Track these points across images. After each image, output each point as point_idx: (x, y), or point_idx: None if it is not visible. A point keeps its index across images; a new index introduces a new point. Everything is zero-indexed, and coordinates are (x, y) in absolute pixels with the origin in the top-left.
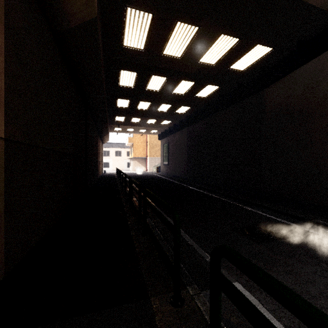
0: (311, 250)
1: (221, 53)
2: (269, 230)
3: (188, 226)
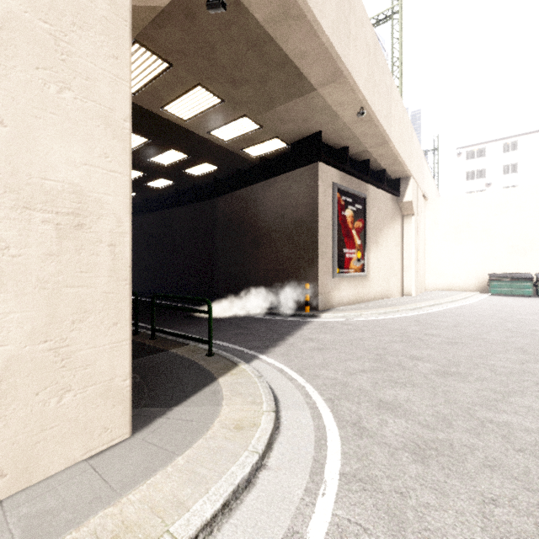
0: (217, 319)
1: (172, 160)
2: (200, 315)
3: (140, 320)
